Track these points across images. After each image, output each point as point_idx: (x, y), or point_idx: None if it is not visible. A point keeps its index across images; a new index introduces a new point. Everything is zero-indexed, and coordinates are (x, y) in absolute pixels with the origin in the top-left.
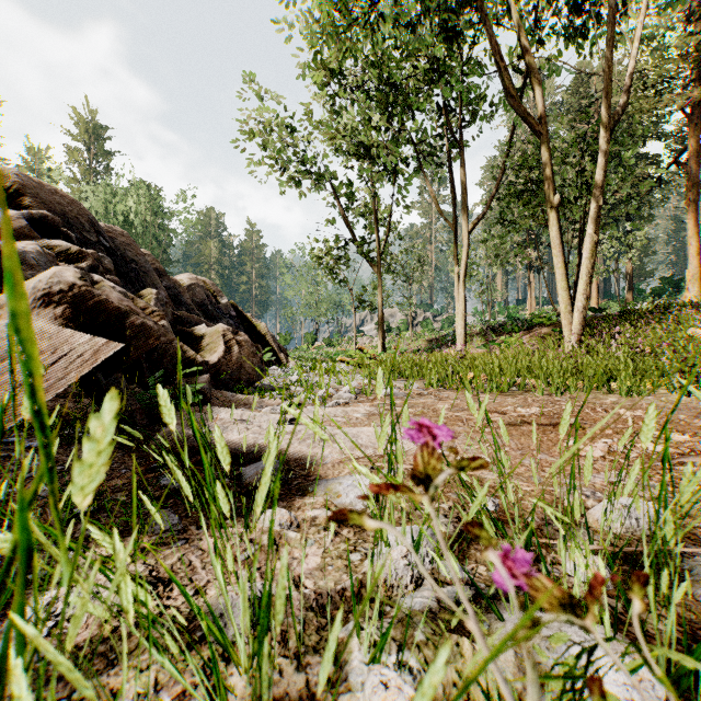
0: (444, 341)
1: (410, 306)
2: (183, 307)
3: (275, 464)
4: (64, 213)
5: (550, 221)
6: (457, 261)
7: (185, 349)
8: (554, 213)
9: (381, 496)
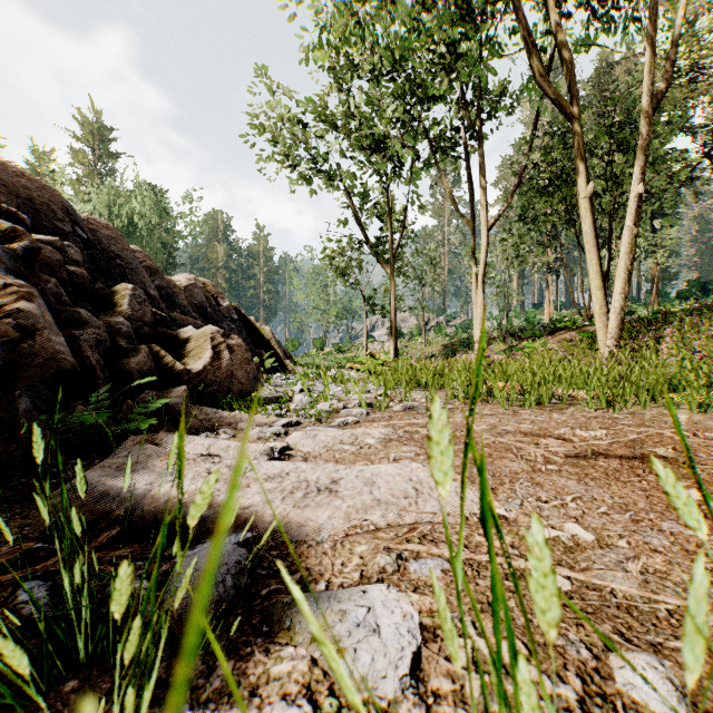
0: (459, 346)
1: (423, 310)
2: (177, 308)
3: (230, 556)
4: (31, 197)
5: (582, 213)
6: (475, 260)
7: (162, 355)
8: (587, 203)
9: (424, 646)
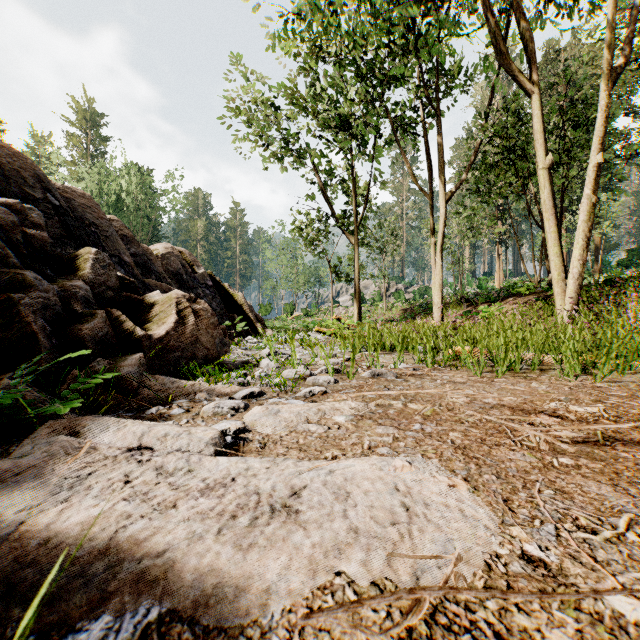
0: (418, 311)
1: (384, 277)
2: (152, 275)
3: None
4: None
5: (540, 183)
6: (433, 231)
7: (122, 320)
8: (545, 173)
9: None
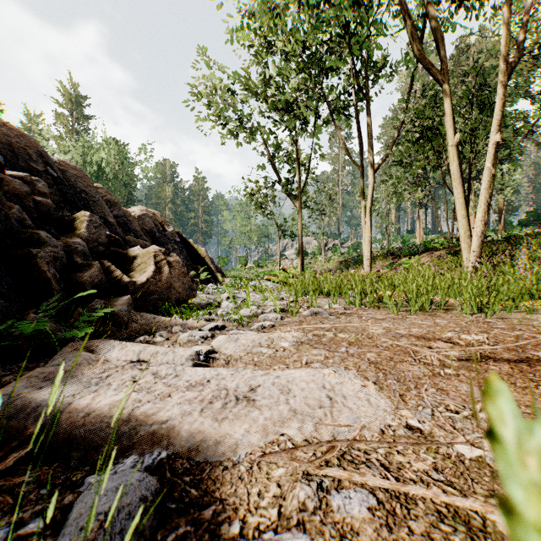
0: (351, 262)
1: (323, 234)
2: (131, 233)
3: (134, 493)
4: (10, 143)
5: (450, 157)
6: (364, 196)
7: (112, 270)
8: (454, 149)
9: None
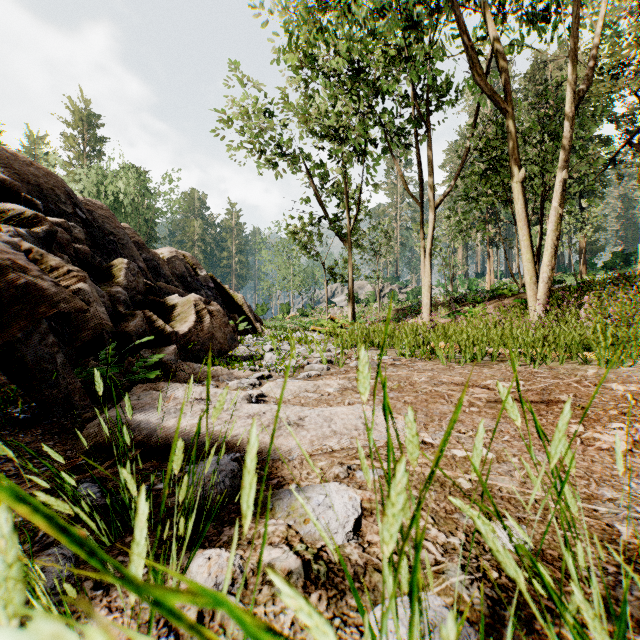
0: (410, 311)
1: (378, 278)
2: (162, 278)
3: (226, 466)
4: (38, 184)
5: (515, 195)
6: (423, 235)
7: (154, 319)
8: (519, 187)
9: (364, 519)
